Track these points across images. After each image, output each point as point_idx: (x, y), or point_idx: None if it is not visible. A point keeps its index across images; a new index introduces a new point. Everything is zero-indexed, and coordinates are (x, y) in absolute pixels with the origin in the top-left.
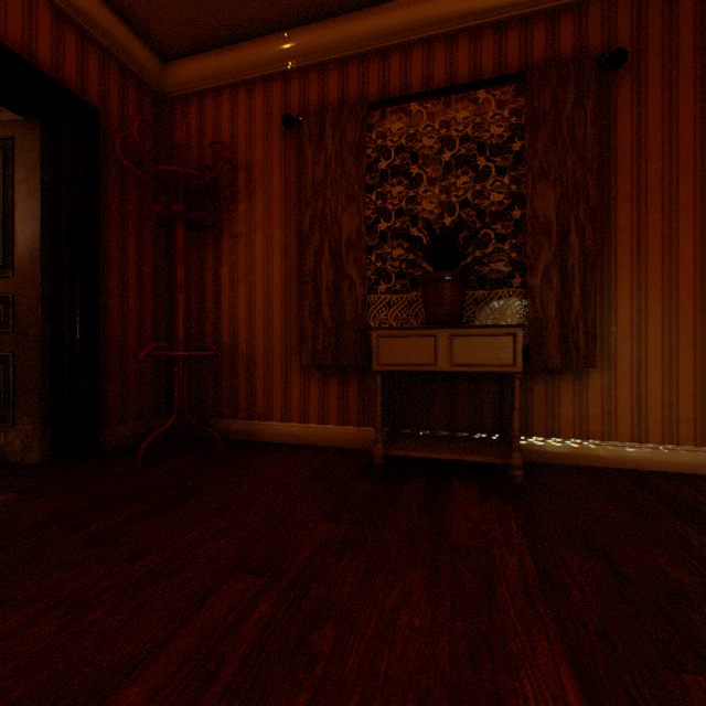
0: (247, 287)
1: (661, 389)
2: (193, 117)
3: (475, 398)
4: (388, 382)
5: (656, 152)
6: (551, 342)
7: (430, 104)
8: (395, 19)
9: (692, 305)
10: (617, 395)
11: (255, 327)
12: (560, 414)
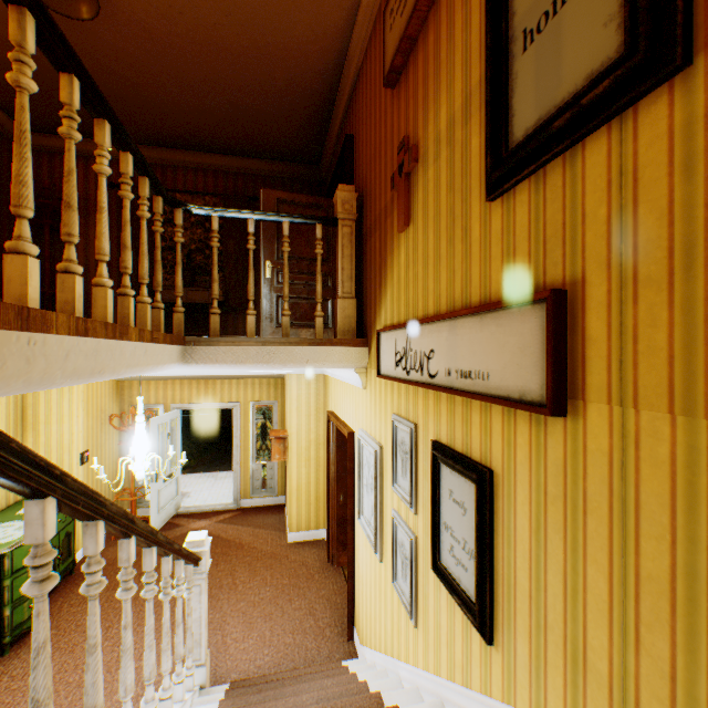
0: (86, 264)
1: None
2: (46, 165)
3: (207, 321)
4: (167, 312)
5: None
6: (233, 298)
7: (187, 195)
8: (170, 155)
9: None
10: (258, 319)
11: (91, 285)
12: (239, 326)
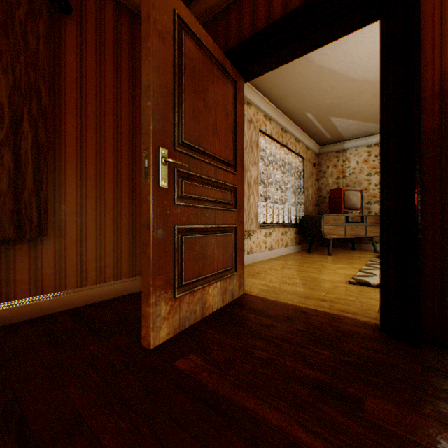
0: None
1: (97, 249)
2: None
3: None
4: None
5: (94, 92)
6: (4, 215)
7: None
8: None
9: (113, 195)
10: (68, 256)
11: None
12: (18, 278)
